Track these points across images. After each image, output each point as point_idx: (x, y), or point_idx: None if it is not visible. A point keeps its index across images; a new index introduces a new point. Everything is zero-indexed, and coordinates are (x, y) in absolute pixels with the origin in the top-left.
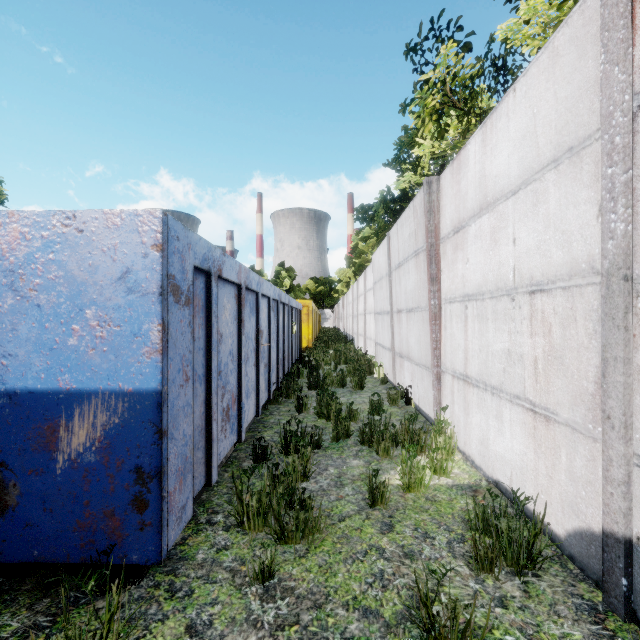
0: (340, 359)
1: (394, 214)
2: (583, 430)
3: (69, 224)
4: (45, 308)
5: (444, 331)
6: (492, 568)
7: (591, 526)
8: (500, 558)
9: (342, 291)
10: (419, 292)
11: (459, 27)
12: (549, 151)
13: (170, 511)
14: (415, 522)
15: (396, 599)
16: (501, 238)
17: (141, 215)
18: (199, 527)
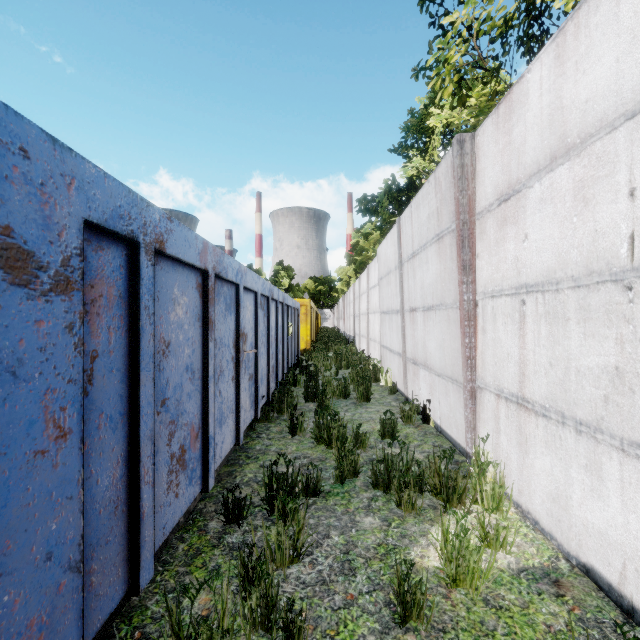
0: (341, 363)
1: (400, 205)
2: None
3: None
4: None
5: (482, 335)
6: None
7: None
8: None
9: (342, 290)
10: (443, 285)
11: None
12: None
13: None
14: None
15: None
16: (599, 193)
17: None
18: None
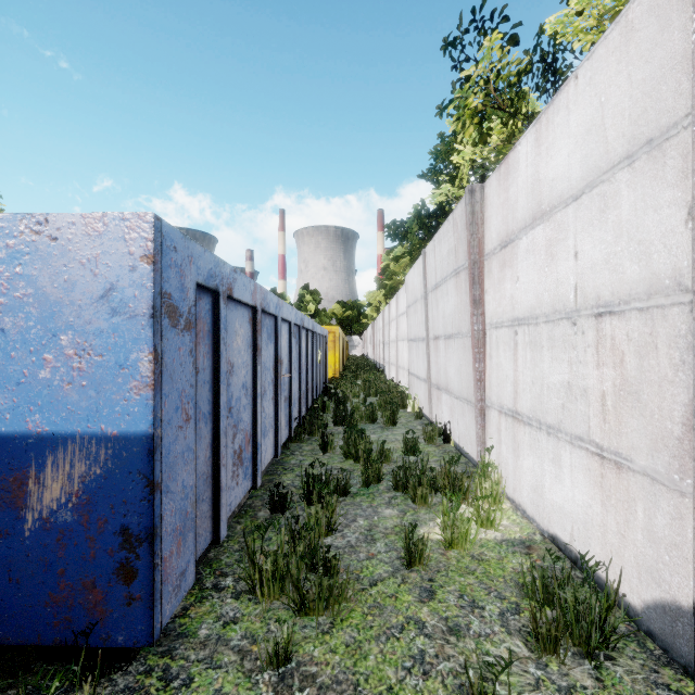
0: (370, 391)
1: (429, 231)
2: (666, 481)
3: (40, 230)
4: (11, 333)
5: (489, 360)
6: (556, 649)
7: (677, 599)
8: (567, 638)
9: (372, 316)
10: (460, 316)
11: (504, 17)
12: (621, 146)
13: (165, 580)
14: (460, 587)
15: (441, 690)
16: (559, 252)
17: (128, 219)
18: (204, 594)
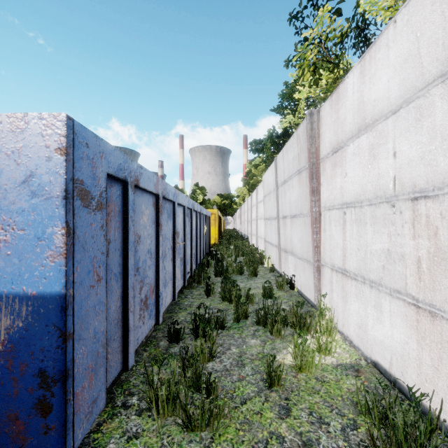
0: (239, 253)
1: (278, 146)
2: None
3: None
4: None
5: (323, 233)
6: None
7: None
8: None
9: (239, 203)
10: (301, 202)
11: None
12: (435, 68)
13: (77, 411)
14: (309, 405)
15: None
16: (380, 153)
17: (45, 118)
18: (114, 411)
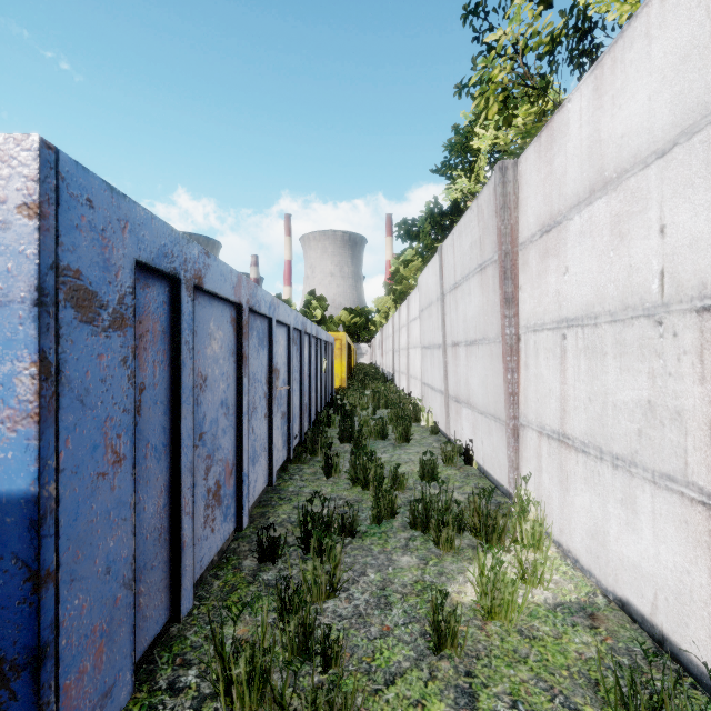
0: (379, 402)
1: (443, 230)
2: None
3: None
4: None
5: (525, 370)
6: None
7: None
8: None
9: (380, 323)
10: (485, 318)
11: None
12: None
13: None
14: (511, 687)
15: None
16: (633, 229)
17: None
18: (153, 700)
